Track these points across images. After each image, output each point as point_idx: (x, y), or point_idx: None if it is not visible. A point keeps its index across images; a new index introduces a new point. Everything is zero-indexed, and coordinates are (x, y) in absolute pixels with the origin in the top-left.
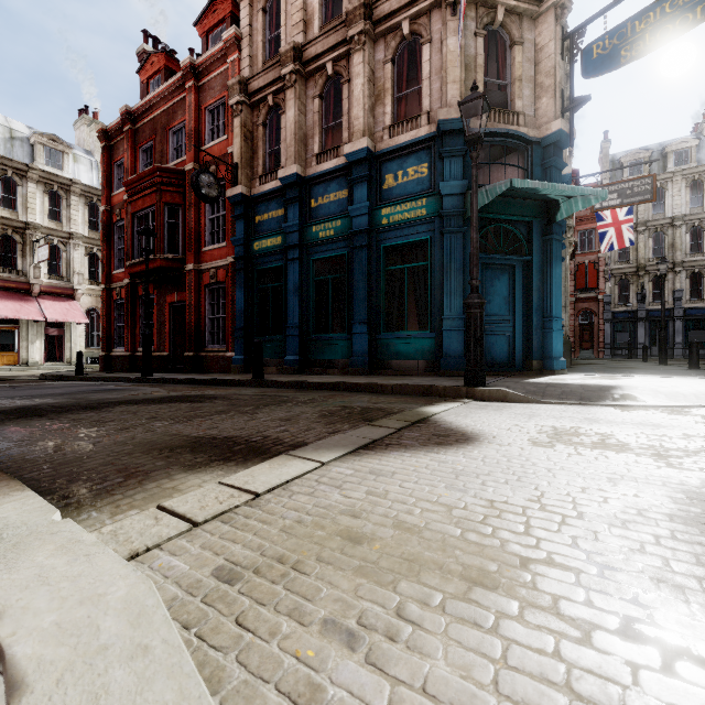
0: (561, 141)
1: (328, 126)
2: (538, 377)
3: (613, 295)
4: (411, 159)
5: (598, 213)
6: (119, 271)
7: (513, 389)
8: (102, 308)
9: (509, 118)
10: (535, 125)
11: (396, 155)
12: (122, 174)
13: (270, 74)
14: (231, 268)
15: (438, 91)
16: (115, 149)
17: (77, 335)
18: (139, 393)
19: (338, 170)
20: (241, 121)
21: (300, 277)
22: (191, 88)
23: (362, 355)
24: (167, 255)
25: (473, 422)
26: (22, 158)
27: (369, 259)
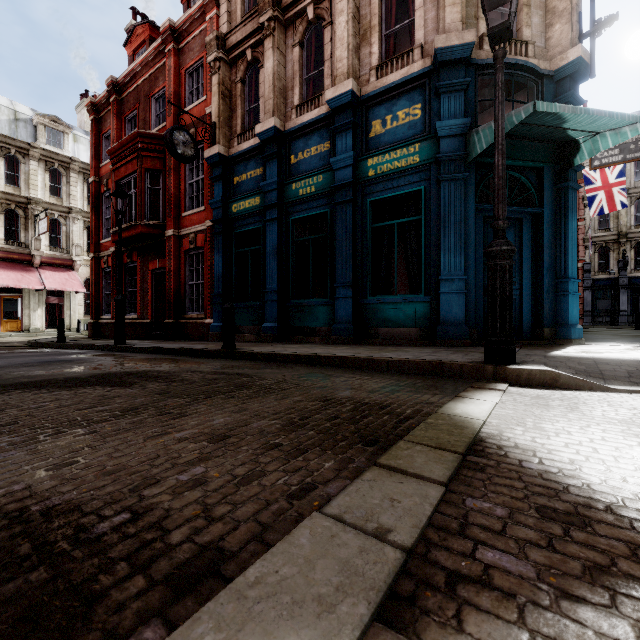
0: (579, 72)
1: (309, 75)
2: (558, 348)
3: (592, 263)
4: (401, 100)
5: (586, 176)
6: (106, 240)
7: (556, 367)
8: (91, 277)
9: (516, 49)
10: (546, 57)
11: (384, 98)
12: (110, 146)
13: (248, 26)
14: (210, 232)
15: (434, 21)
16: (103, 121)
17: (76, 303)
18: (77, 368)
19: (320, 120)
20: (219, 79)
21: (279, 238)
22: (171, 51)
23: (346, 321)
24: (148, 221)
25: (577, 451)
26: (26, 138)
27: (354, 215)
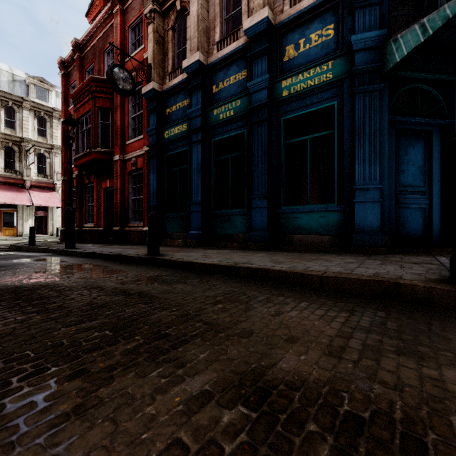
0: None
1: (228, 16)
2: None
3: None
4: (314, 23)
5: None
6: (72, 166)
7: None
8: (62, 195)
9: None
10: None
11: (297, 23)
12: None
13: None
14: (147, 155)
15: None
16: (70, 75)
17: (57, 215)
18: None
19: (238, 52)
20: (154, 27)
21: (202, 157)
22: (117, 12)
23: (262, 229)
24: (100, 148)
25: None
26: (20, 94)
27: (269, 133)
